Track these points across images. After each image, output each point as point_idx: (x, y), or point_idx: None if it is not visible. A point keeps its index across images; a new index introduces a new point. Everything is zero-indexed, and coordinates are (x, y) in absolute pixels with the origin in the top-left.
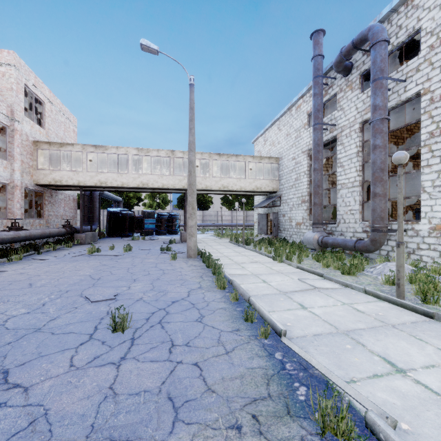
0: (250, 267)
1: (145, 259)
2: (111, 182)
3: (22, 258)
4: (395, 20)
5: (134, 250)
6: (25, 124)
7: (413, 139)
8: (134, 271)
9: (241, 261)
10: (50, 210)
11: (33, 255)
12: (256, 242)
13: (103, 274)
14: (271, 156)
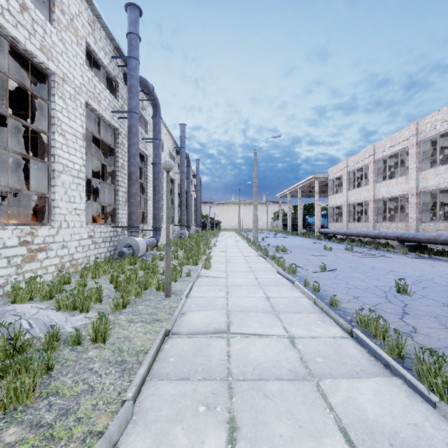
0: None
1: None
2: None
3: None
4: None
5: None
6: None
7: None
8: None
9: None
10: None
11: None
12: None
13: None
14: None
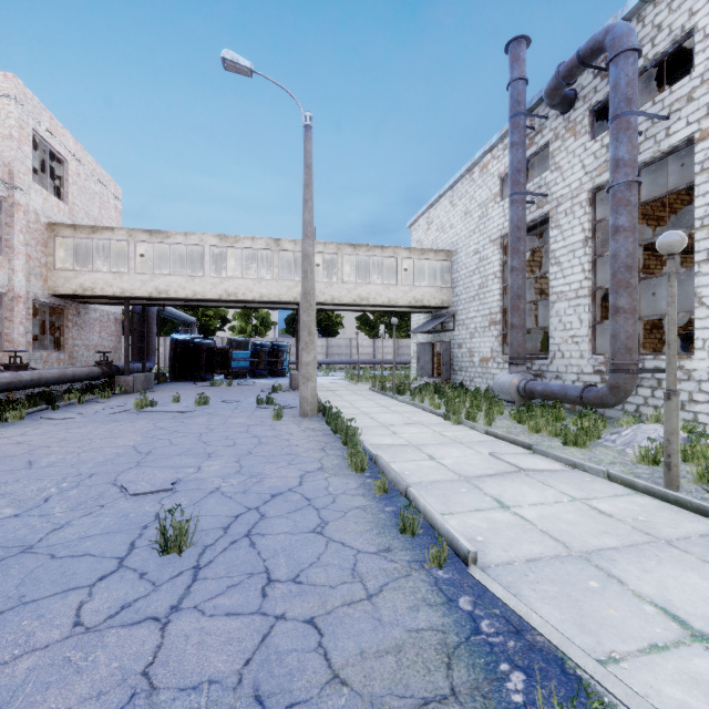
0: (406, 431)
1: (230, 418)
2: (177, 292)
3: (25, 416)
4: (651, 16)
5: (213, 403)
6: (34, 195)
7: (673, 220)
8: (210, 438)
9: (391, 422)
10: (76, 337)
11: (44, 412)
12: (415, 389)
13: (156, 445)
14: (439, 248)
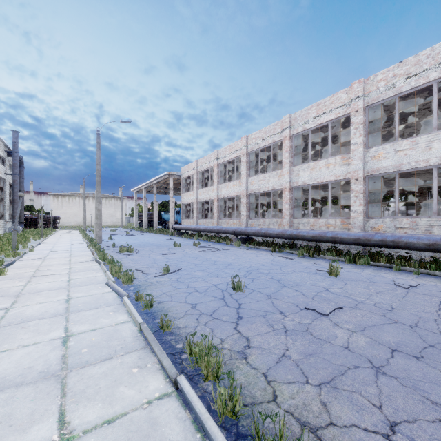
0: None
1: None
2: None
3: None
4: None
5: None
6: None
7: None
8: None
9: None
10: None
11: None
12: None
13: None
14: None
